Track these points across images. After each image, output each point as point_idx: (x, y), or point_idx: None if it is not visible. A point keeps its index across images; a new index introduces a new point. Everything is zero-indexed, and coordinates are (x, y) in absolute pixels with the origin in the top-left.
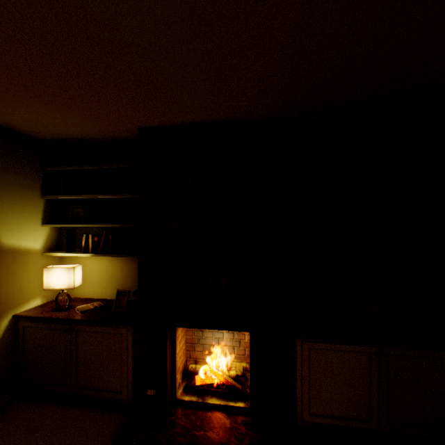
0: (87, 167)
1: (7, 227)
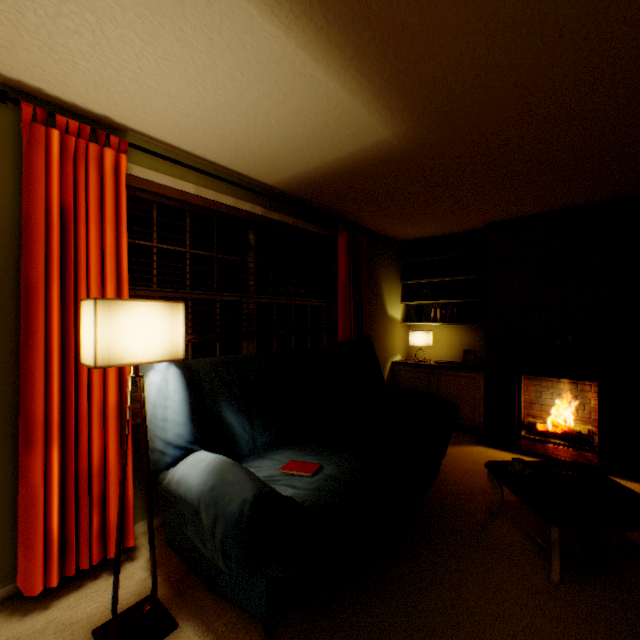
0: (436, 257)
1: (389, 302)
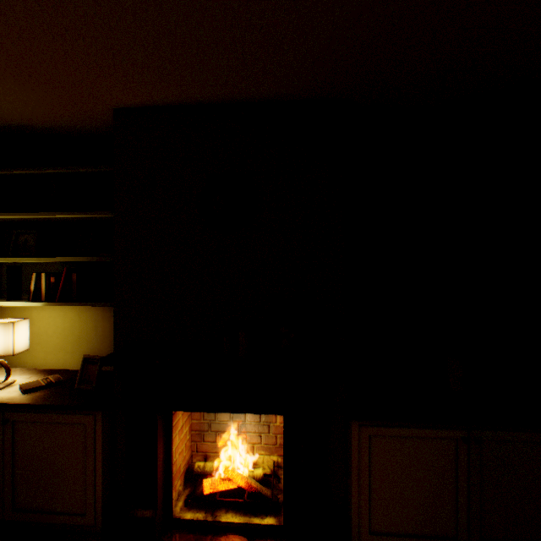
0: (37, 170)
1: None
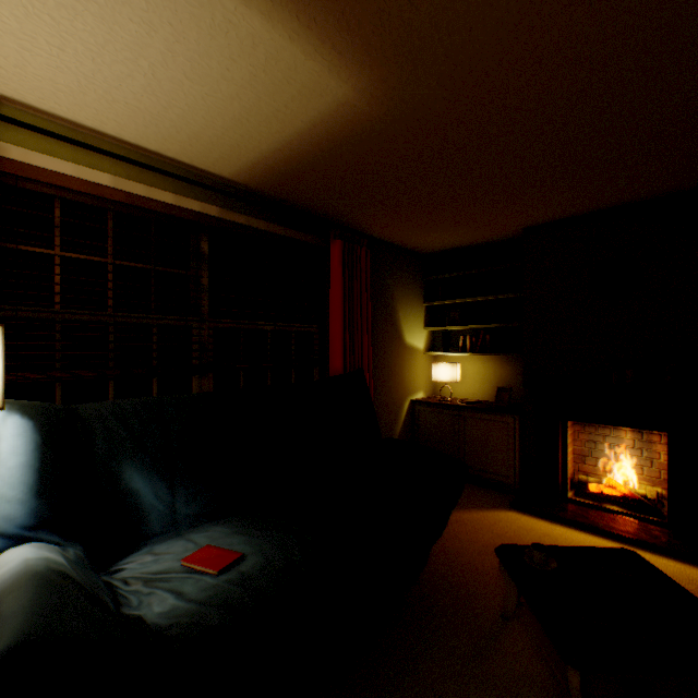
0: (464, 273)
1: (407, 328)
